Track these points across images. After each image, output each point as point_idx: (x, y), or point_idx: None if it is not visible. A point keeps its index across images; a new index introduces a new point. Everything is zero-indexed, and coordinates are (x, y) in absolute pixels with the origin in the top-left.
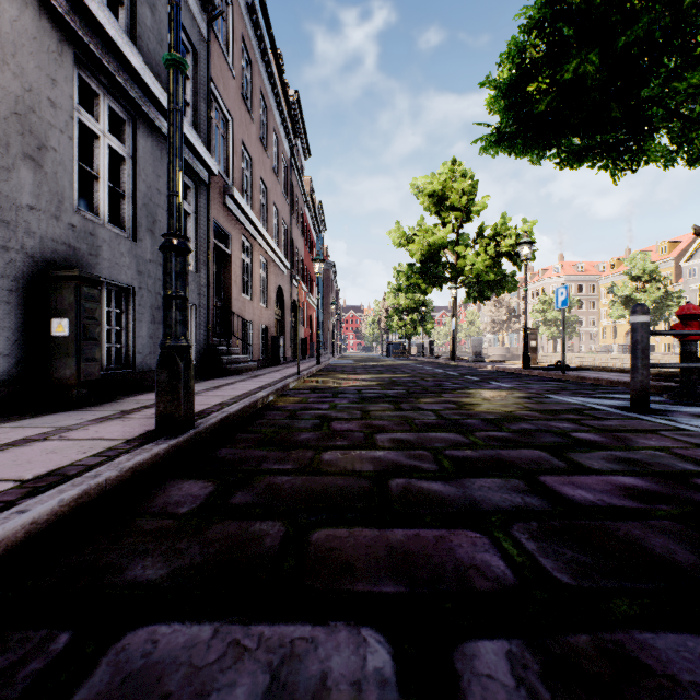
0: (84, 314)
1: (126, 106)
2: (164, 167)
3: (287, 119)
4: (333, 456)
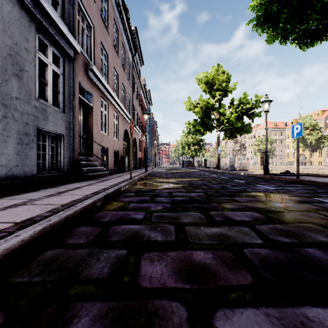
0: None
1: None
2: (32, 35)
3: (130, 40)
4: None
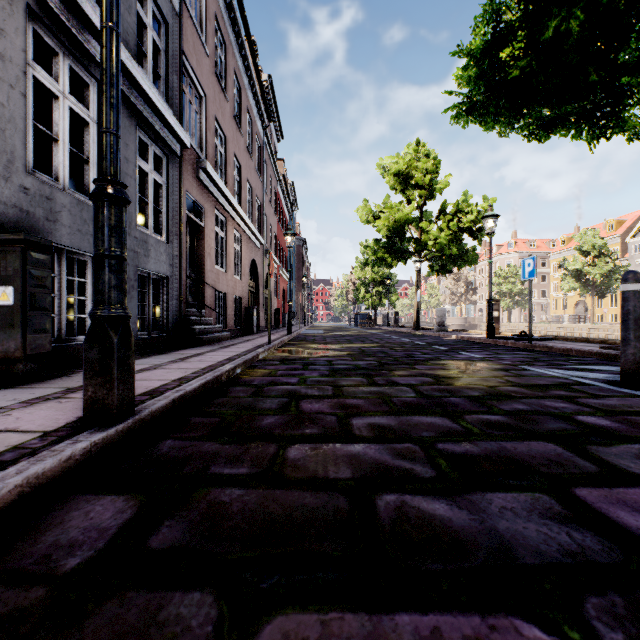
0: (31, 281)
1: (89, 69)
2: (133, 136)
3: (260, 101)
4: (300, 452)
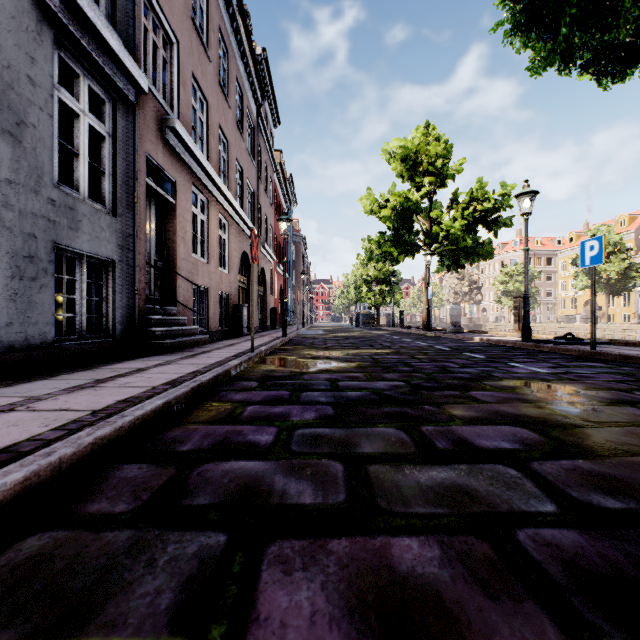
0: None
1: None
2: (45, 50)
3: (252, 74)
4: None
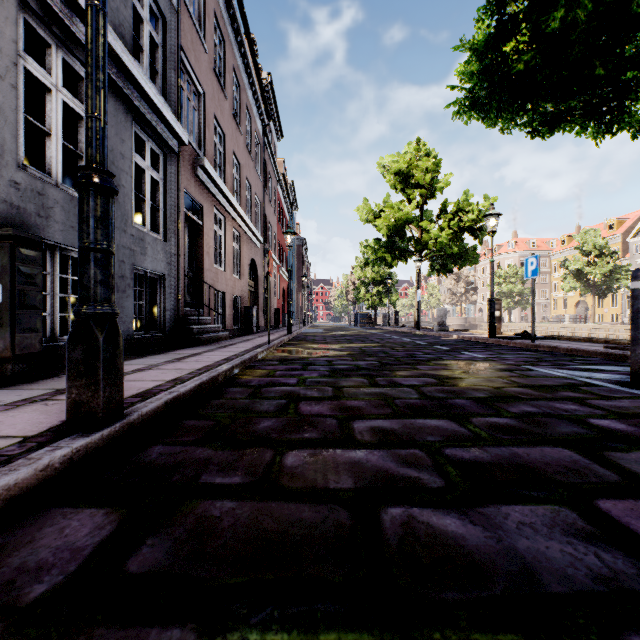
0: (20, 279)
1: (83, 62)
2: (129, 131)
3: (260, 100)
4: (298, 459)
